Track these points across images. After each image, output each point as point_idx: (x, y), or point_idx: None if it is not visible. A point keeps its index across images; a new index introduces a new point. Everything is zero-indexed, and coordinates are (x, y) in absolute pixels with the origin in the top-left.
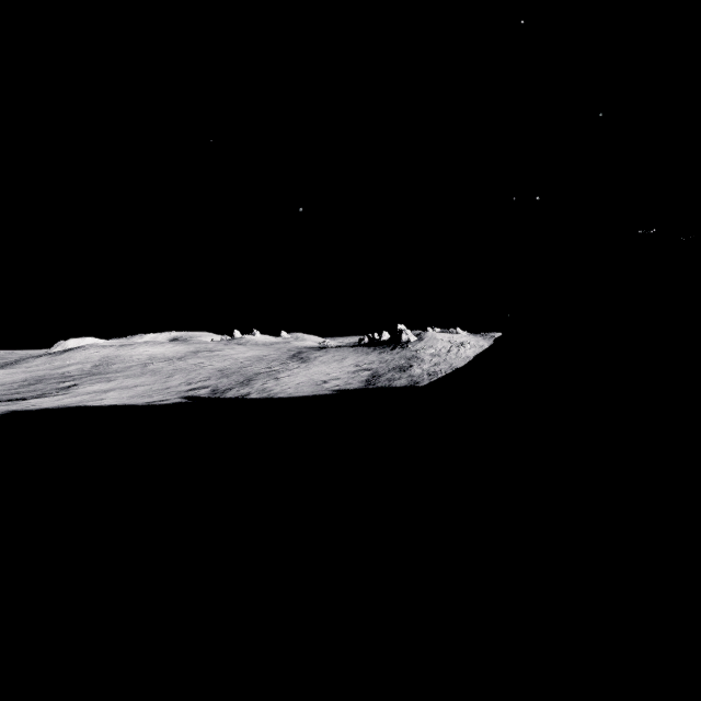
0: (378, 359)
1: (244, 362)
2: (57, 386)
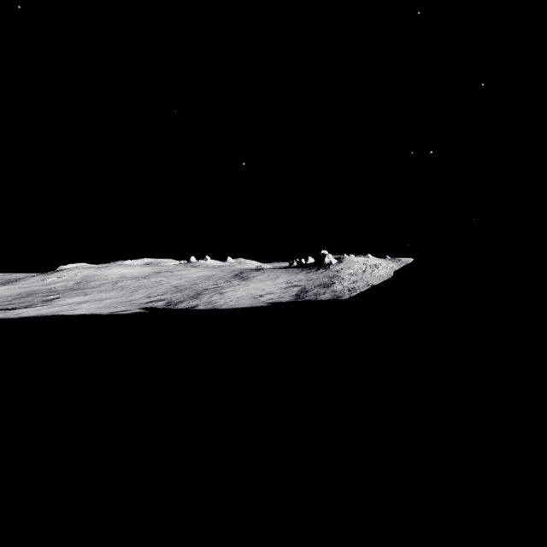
0: (305, 278)
1: (196, 280)
2: (43, 298)
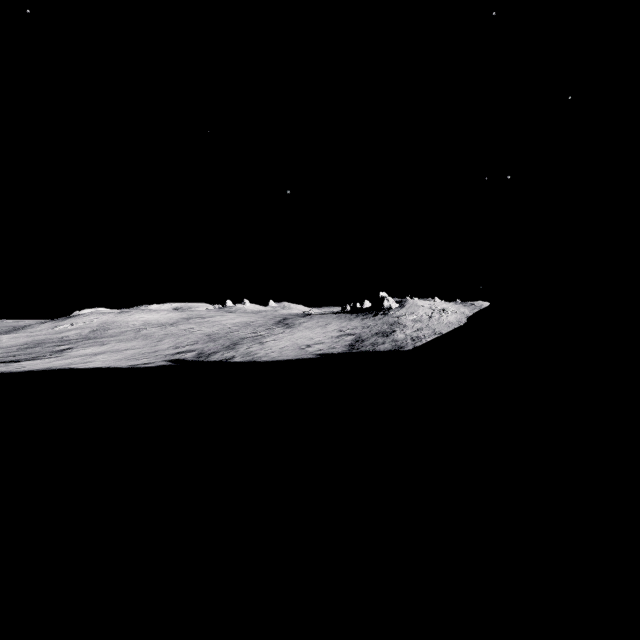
0: (361, 325)
1: (232, 327)
2: (53, 349)
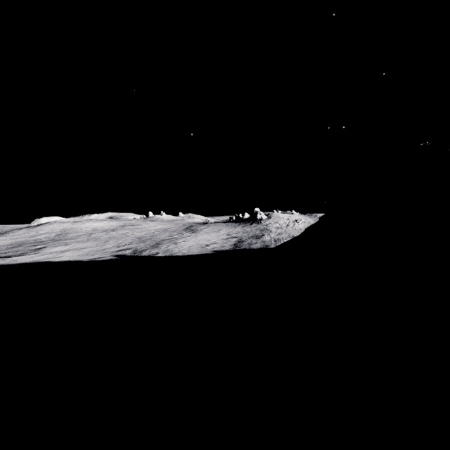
0: (242, 230)
1: (155, 232)
2: (32, 248)
